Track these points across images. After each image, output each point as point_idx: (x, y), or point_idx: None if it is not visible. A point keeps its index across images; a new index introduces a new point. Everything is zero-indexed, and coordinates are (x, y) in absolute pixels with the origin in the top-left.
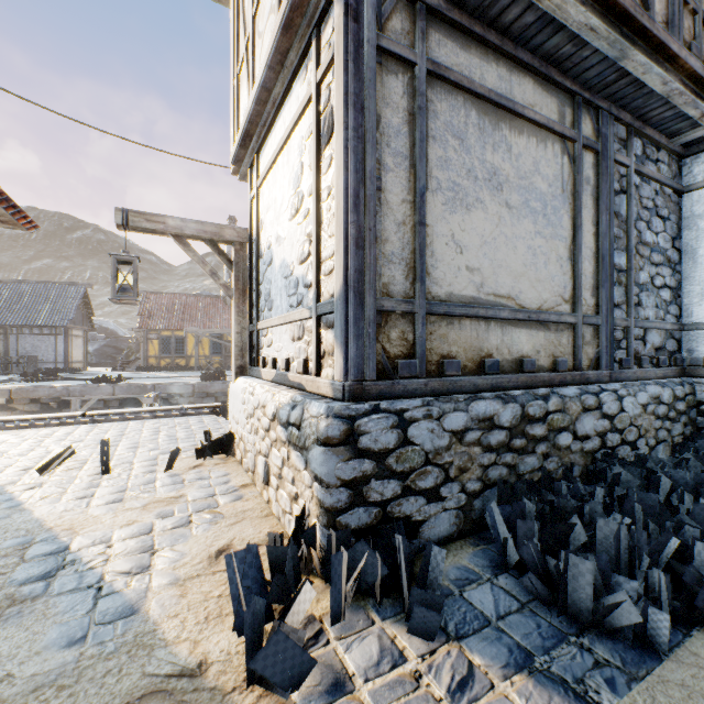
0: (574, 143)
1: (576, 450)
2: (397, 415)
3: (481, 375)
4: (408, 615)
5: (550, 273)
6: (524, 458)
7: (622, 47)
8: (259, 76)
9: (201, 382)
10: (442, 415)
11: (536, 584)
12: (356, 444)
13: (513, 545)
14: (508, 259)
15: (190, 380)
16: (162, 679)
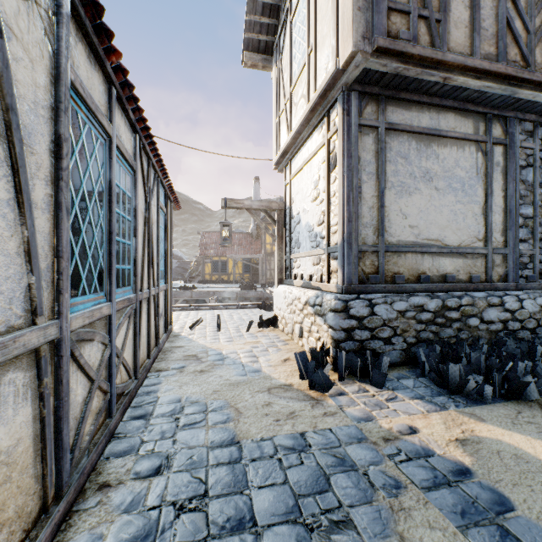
0: (486, 143)
1: (483, 329)
2: (368, 301)
3: (418, 284)
4: (371, 380)
5: (467, 224)
6: (443, 329)
7: (511, 90)
8: (295, 128)
9: (241, 290)
10: (393, 302)
11: (434, 377)
12: (348, 313)
13: (427, 364)
14: (436, 218)
15: (233, 289)
16: (278, 385)
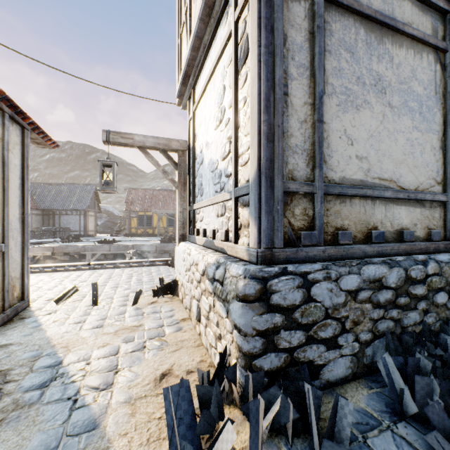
0: (445, 53)
1: None
2: (302, 277)
3: (368, 244)
4: None
5: (425, 160)
6: (407, 313)
7: None
8: (193, 28)
9: (161, 244)
10: (339, 277)
11: (442, 443)
12: (269, 301)
13: (410, 396)
14: (390, 149)
15: (154, 242)
16: None
